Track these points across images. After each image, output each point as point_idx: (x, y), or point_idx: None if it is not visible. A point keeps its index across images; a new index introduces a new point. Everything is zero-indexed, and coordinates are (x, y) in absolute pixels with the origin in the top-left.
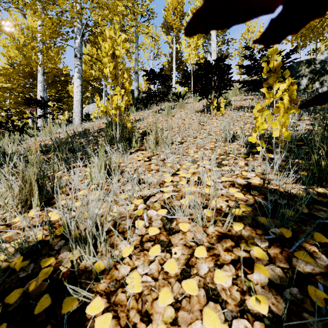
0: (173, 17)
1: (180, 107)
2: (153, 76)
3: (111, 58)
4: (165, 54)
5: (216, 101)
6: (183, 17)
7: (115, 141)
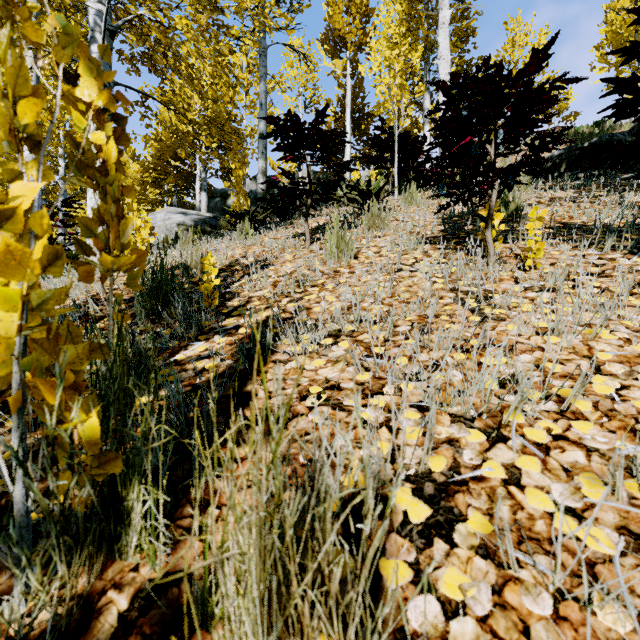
0: (347, 18)
1: (373, 226)
2: (295, 135)
3: None
4: (330, 100)
5: (500, 214)
6: (368, 17)
7: None
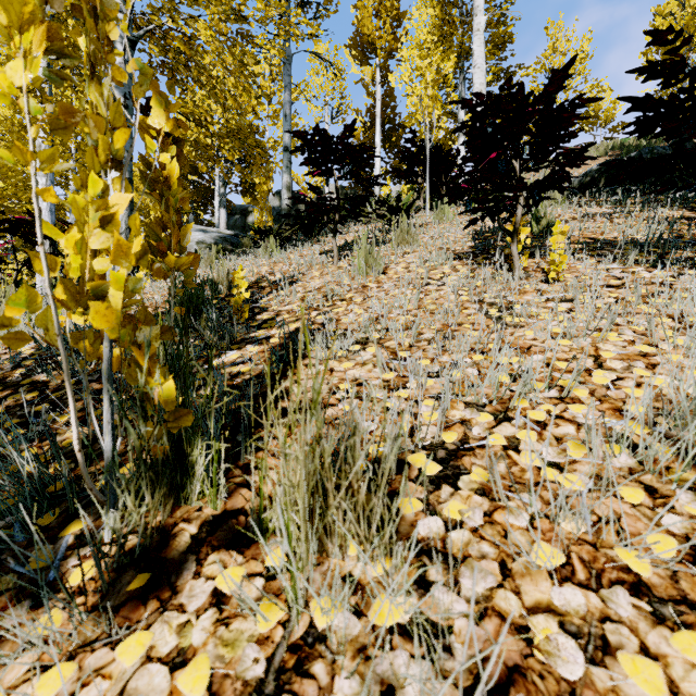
0: (377, 23)
1: (402, 242)
2: (323, 149)
3: (84, 30)
4: (358, 110)
5: (527, 228)
6: (400, 21)
7: (86, 484)
